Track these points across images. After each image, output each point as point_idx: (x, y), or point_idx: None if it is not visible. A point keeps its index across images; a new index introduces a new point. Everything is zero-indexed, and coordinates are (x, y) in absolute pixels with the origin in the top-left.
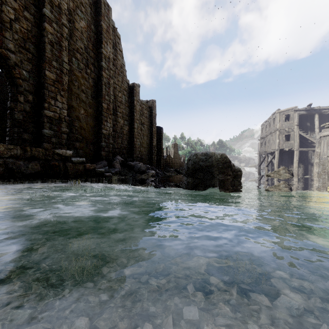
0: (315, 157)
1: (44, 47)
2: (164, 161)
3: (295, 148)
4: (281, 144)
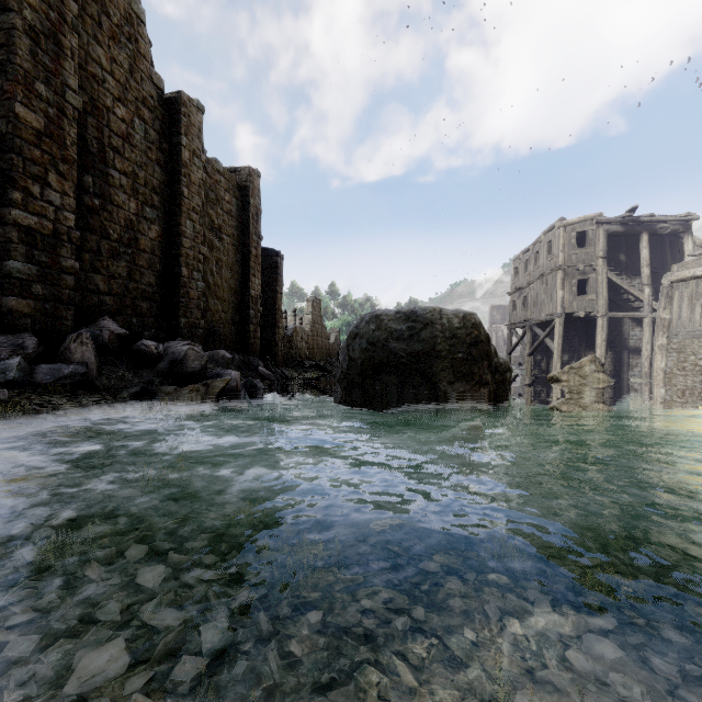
0: (659, 331)
1: None
2: (287, 342)
3: (601, 312)
4: (568, 301)
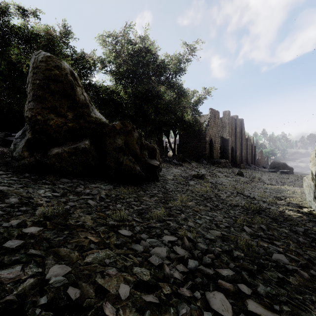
0: None
1: (236, 142)
2: (256, 162)
3: None
4: None
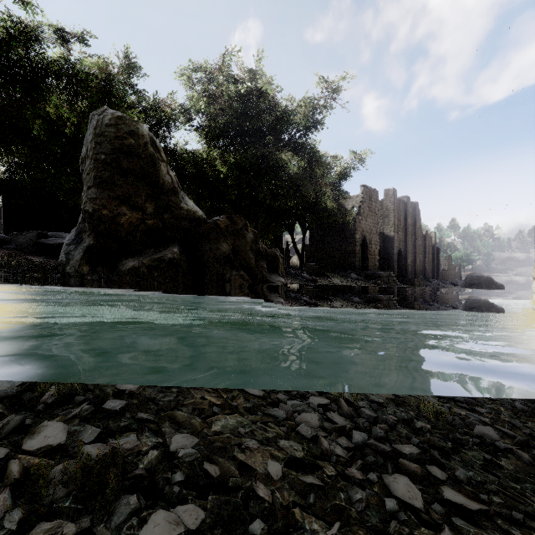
0: None
1: (406, 242)
2: (440, 275)
3: None
4: None
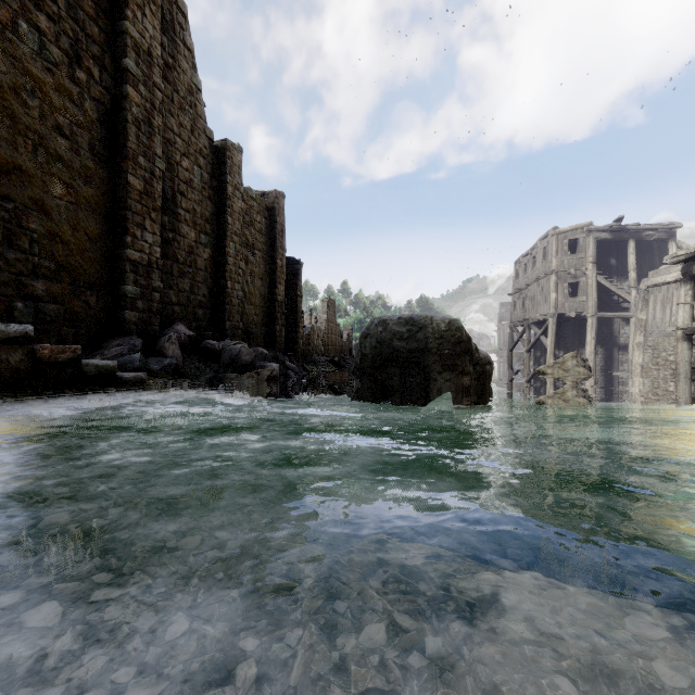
0: (637, 330)
1: None
2: (305, 340)
3: (590, 313)
4: (561, 302)
